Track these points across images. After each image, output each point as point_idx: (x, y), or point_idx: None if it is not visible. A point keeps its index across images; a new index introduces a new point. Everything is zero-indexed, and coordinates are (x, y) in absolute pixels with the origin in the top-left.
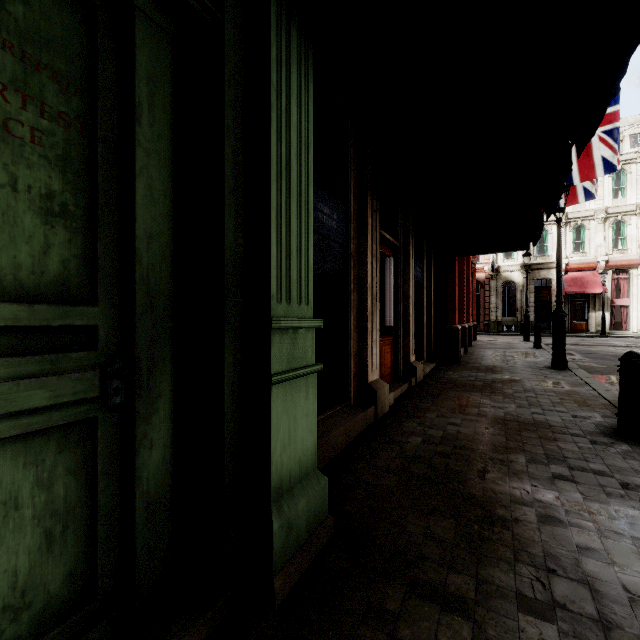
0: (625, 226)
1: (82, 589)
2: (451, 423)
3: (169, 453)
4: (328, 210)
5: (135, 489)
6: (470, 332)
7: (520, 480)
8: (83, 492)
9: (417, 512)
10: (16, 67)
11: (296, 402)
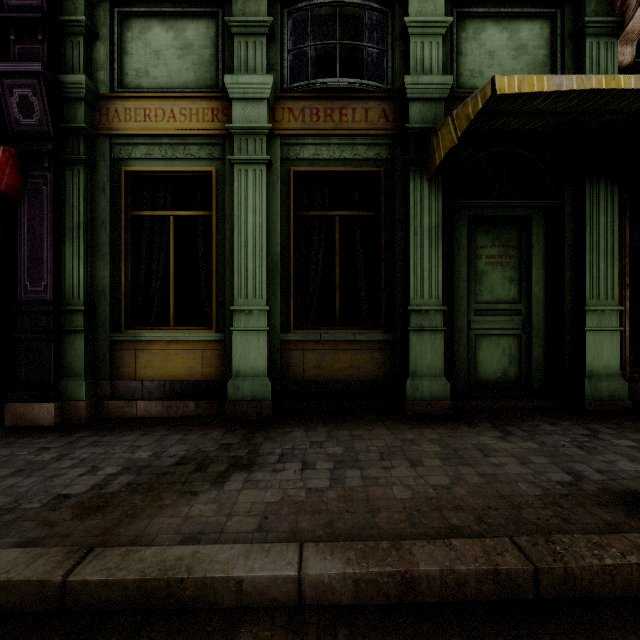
0: None
1: (517, 379)
2: None
3: (543, 351)
4: None
5: (532, 358)
6: None
7: None
8: (518, 354)
9: None
10: (504, 250)
11: (602, 341)
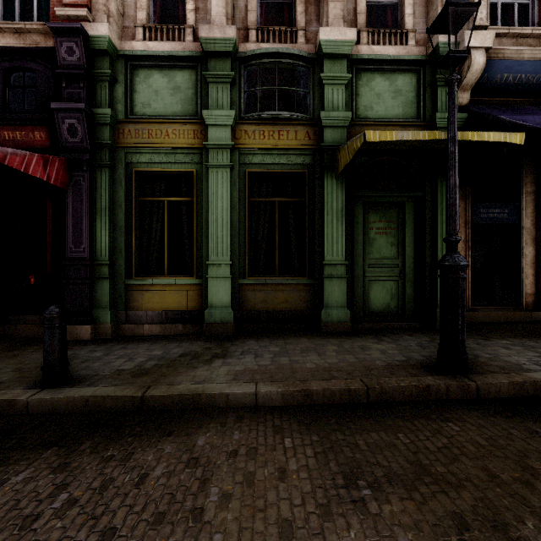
0: None
1: (396, 310)
2: None
3: (413, 291)
4: (499, 210)
5: (405, 295)
6: None
7: None
8: (396, 293)
9: (506, 332)
10: (387, 224)
11: None
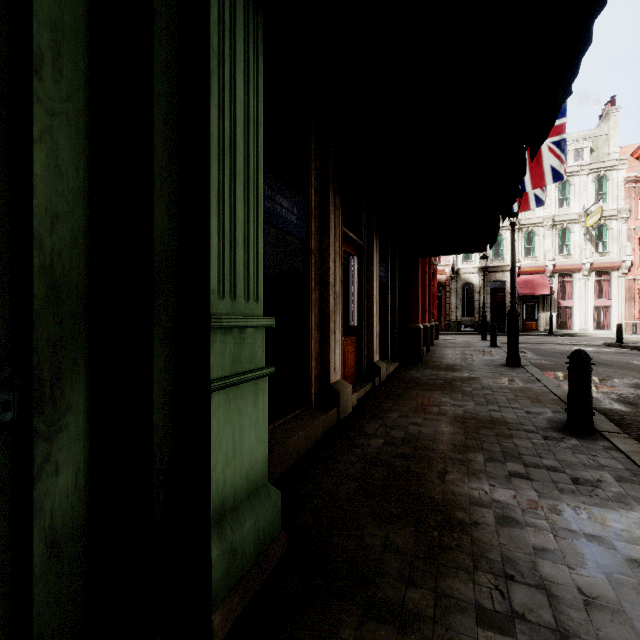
0: (569, 233)
1: None
2: (413, 423)
3: (83, 477)
4: (287, 203)
5: (33, 525)
6: (432, 331)
7: (479, 480)
8: None
9: (376, 521)
10: None
11: (242, 410)
